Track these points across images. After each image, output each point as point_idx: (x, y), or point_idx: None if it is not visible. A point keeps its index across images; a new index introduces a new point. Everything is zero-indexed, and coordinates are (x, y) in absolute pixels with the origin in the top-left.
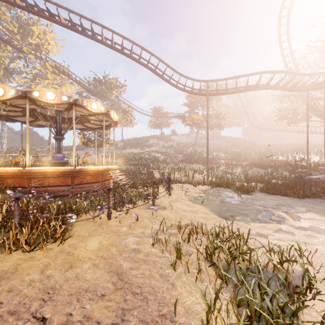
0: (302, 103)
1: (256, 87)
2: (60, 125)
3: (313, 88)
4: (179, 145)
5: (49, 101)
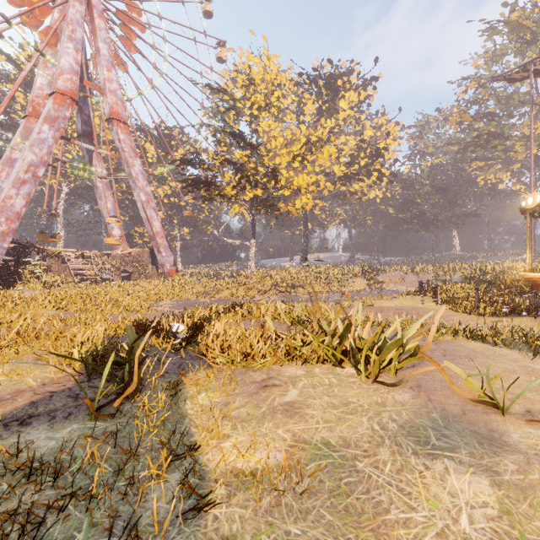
0: None
1: None
2: None
3: None
4: None
5: None
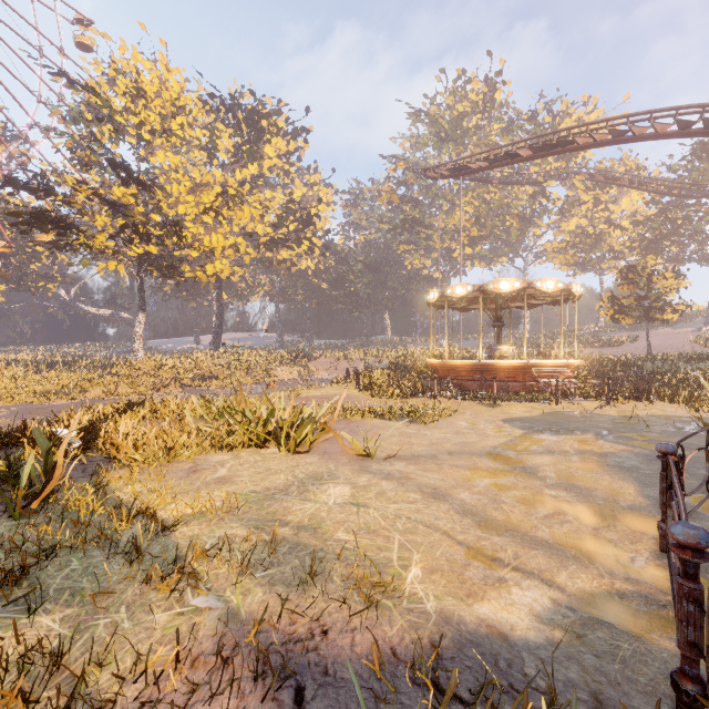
0: None
1: None
2: (498, 309)
3: None
4: None
5: (458, 295)
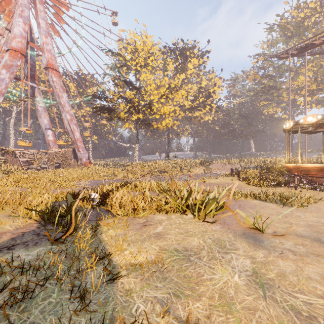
0: None
1: None
2: None
3: None
4: None
5: (309, 122)
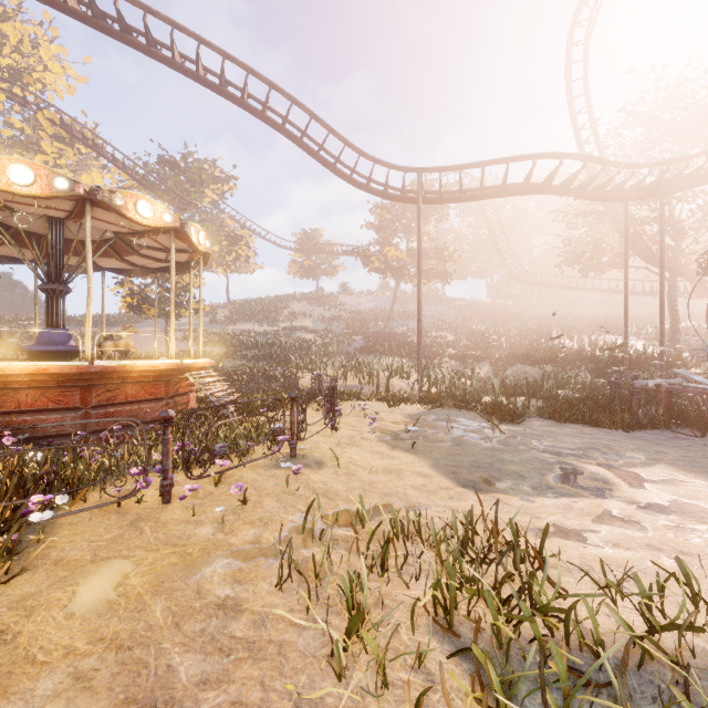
0: (613, 229)
1: (523, 187)
2: (58, 258)
3: (638, 196)
4: (357, 315)
5: (17, 189)
